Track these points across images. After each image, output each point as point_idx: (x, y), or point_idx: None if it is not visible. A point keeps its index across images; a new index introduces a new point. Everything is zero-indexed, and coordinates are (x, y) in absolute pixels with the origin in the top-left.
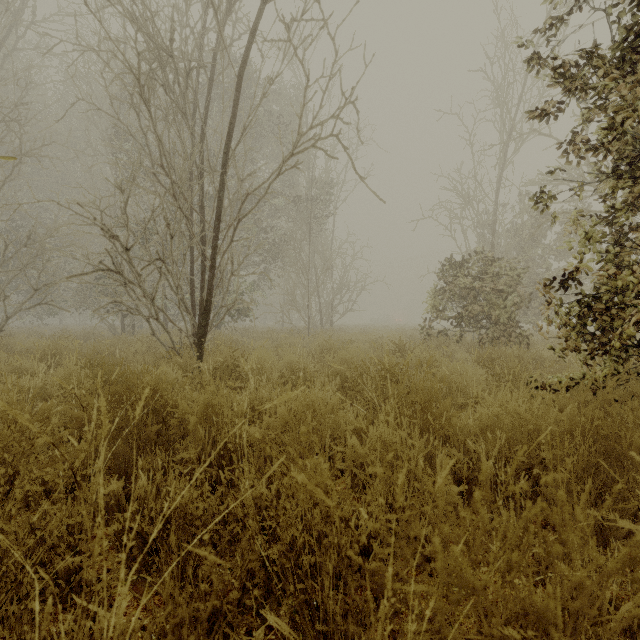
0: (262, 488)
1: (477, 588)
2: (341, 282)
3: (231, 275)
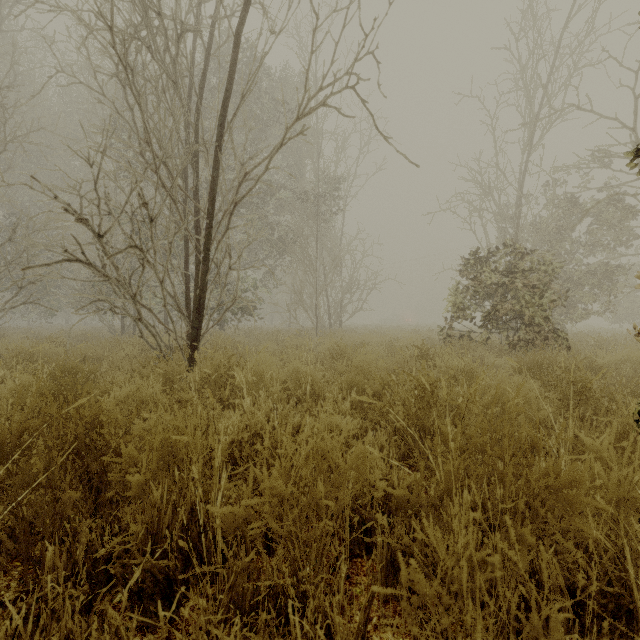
0: None
1: None
2: (350, 280)
3: (229, 269)
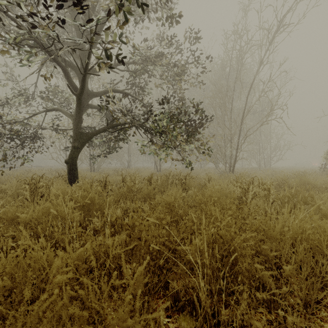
0: None
1: (299, 183)
2: (275, 146)
3: (240, 151)
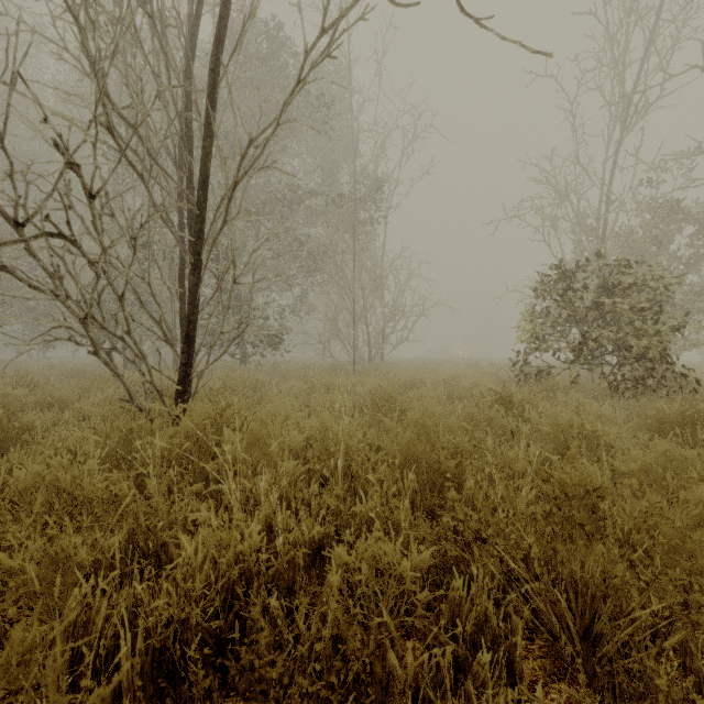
0: None
1: None
2: (394, 306)
3: (233, 284)
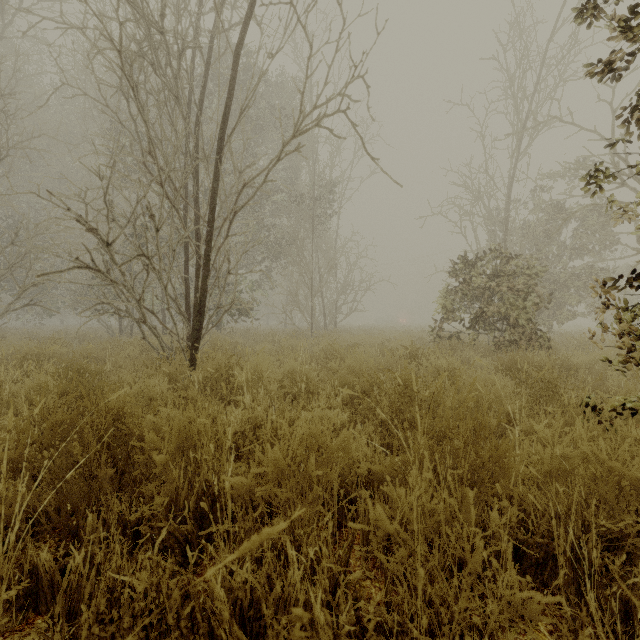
0: (245, 572)
1: None
2: (345, 282)
3: (228, 274)
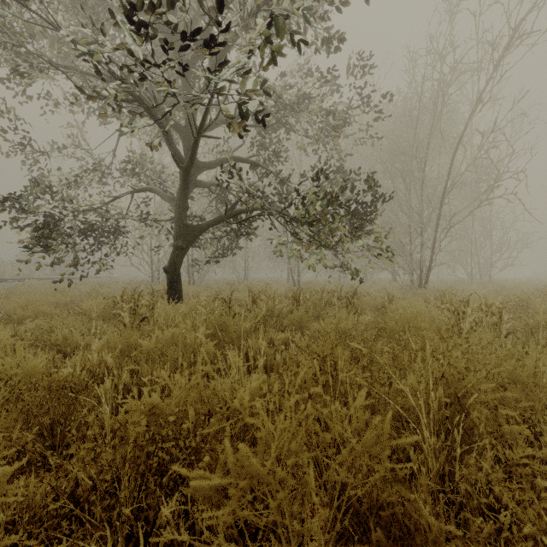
0: None
1: None
2: (500, 242)
3: (438, 251)
